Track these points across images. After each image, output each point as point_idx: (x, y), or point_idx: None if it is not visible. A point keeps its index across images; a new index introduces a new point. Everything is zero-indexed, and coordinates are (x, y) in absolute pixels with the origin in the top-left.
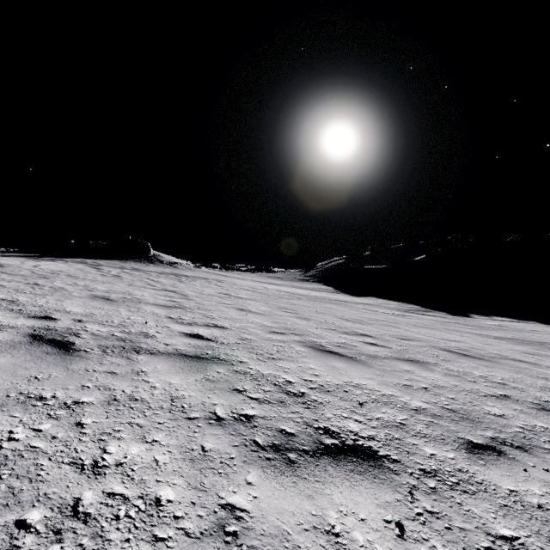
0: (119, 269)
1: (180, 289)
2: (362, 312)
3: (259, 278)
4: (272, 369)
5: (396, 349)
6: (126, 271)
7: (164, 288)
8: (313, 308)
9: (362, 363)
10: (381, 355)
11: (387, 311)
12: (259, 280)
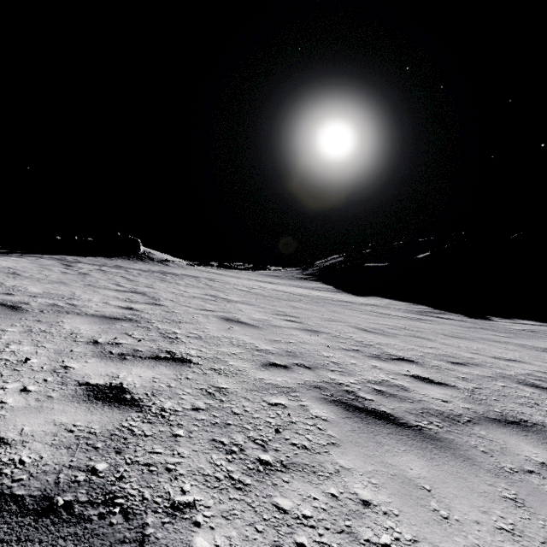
0: (96, 266)
1: (155, 289)
2: (374, 316)
3: (256, 276)
4: (264, 538)
5: (466, 389)
6: (103, 269)
7: (134, 288)
8: (318, 312)
9: (450, 451)
10: (458, 411)
11: (400, 314)
12: (256, 279)
